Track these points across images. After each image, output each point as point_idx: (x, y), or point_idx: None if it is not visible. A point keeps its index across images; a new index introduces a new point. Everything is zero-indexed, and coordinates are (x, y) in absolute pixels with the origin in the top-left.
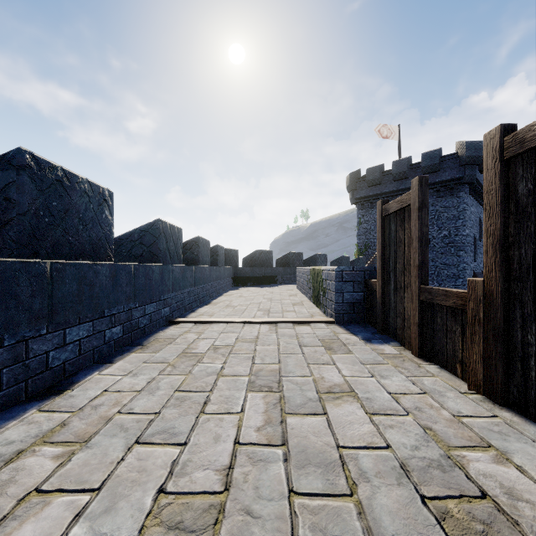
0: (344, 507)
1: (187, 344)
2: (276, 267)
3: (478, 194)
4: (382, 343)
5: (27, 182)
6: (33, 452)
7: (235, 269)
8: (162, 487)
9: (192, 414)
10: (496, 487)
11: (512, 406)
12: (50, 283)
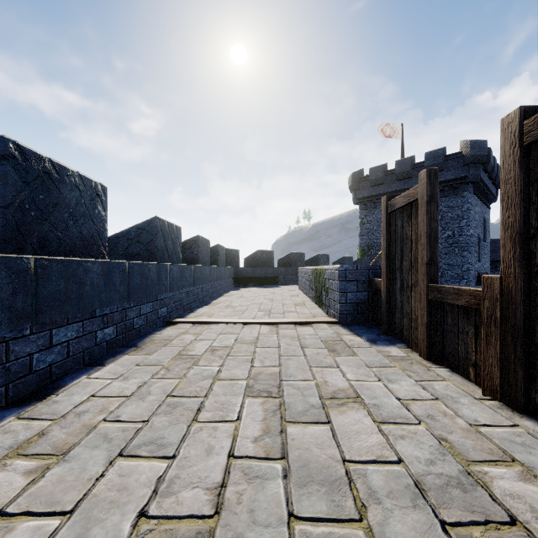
0: (352, 535)
1: (183, 346)
2: (278, 267)
3: (482, 194)
4: (388, 345)
5: (10, 173)
6: (4, 466)
7: (236, 269)
8: (144, 508)
9: (183, 422)
10: (525, 509)
11: (534, 414)
12: (34, 280)
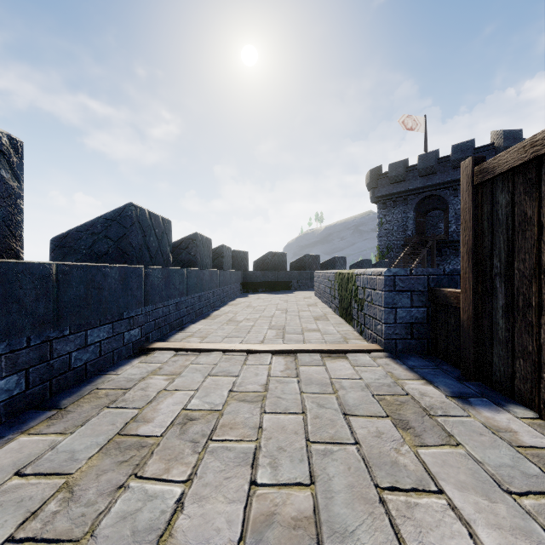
0: None
1: (141, 404)
2: (291, 271)
3: None
4: (490, 406)
5: None
6: None
7: (245, 273)
8: None
9: None
10: None
11: None
12: None
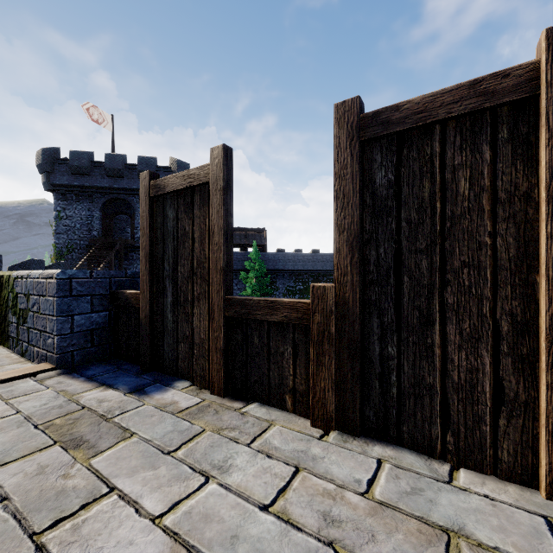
0: None
1: None
2: None
3: None
4: (162, 389)
5: None
6: None
7: None
8: None
9: None
10: None
11: (368, 432)
12: None
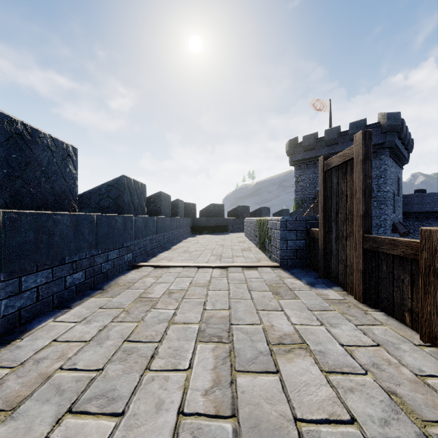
0: None
1: (144, 288)
2: (228, 218)
3: (397, 157)
4: (325, 288)
5: None
6: None
7: (193, 219)
8: None
9: (137, 370)
10: None
11: None
12: (3, 232)
